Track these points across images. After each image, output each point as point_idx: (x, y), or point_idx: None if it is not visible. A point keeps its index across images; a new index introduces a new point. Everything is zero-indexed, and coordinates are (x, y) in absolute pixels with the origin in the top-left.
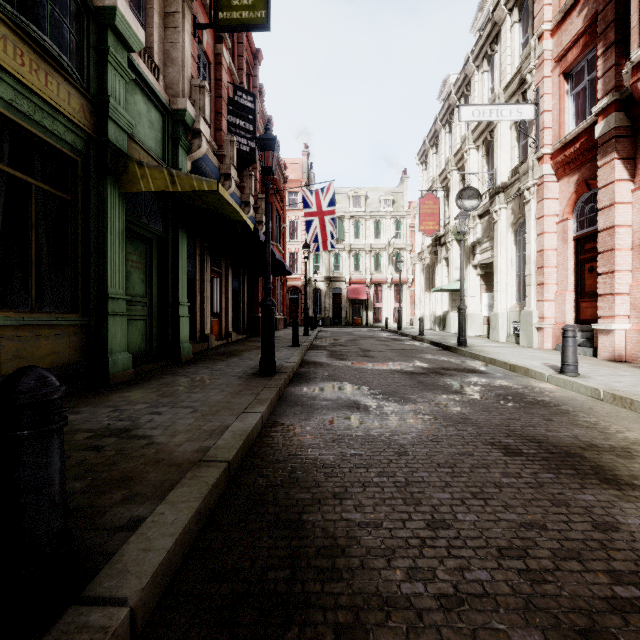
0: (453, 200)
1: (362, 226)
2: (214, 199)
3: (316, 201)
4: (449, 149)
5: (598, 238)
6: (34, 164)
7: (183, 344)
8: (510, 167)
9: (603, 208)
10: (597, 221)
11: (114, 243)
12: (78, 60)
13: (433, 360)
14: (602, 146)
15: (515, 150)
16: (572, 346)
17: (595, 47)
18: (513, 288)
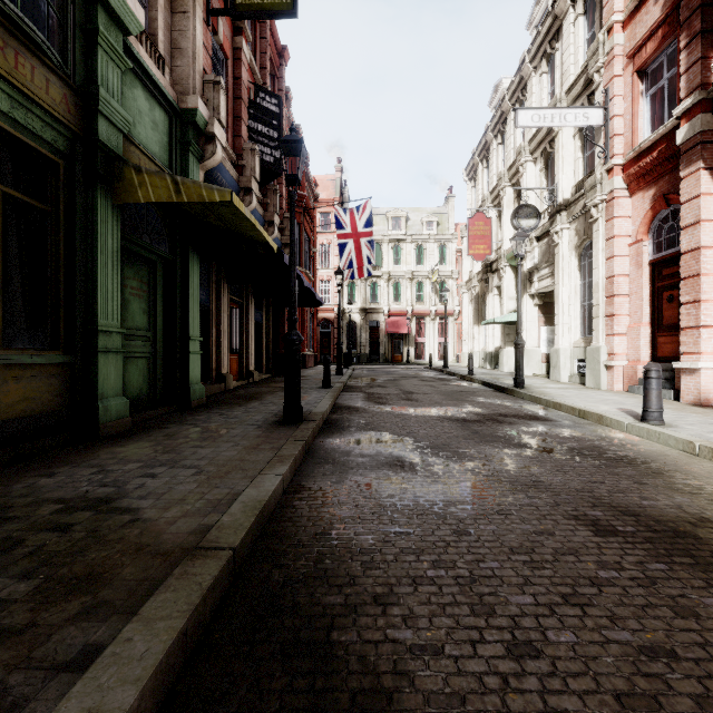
0: (507, 220)
1: (402, 251)
2: (229, 213)
3: (351, 221)
4: (502, 163)
5: (680, 262)
6: (3, 166)
7: (194, 386)
8: (573, 181)
9: (686, 226)
10: (678, 242)
11: (106, 265)
12: (60, 41)
13: (487, 404)
14: (685, 154)
15: (579, 162)
16: (656, 389)
17: (676, 39)
18: (577, 320)
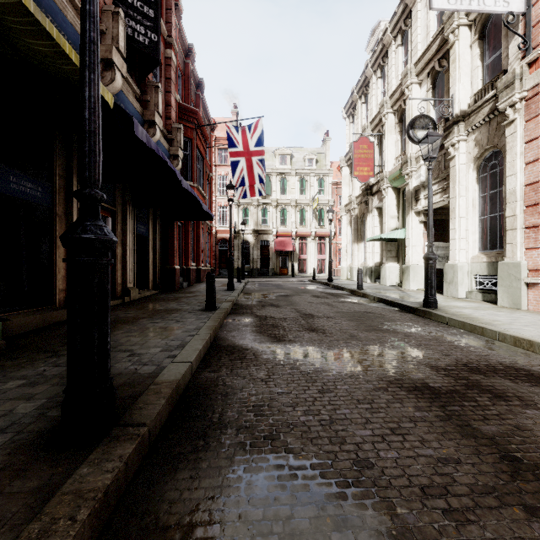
0: (388, 144)
1: (288, 182)
2: None
3: (242, 139)
4: (381, 95)
5: None
6: None
7: None
8: (470, 93)
9: None
10: None
11: None
12: None
13: (421, 339)
14: None
15: (478, 70)
16: None
17: None
18: (475, 235)
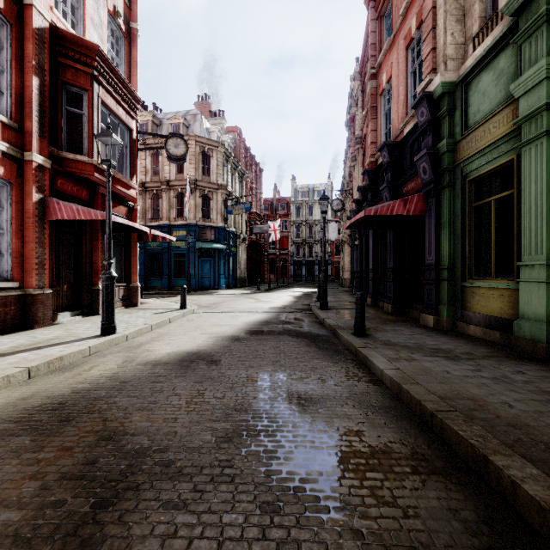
0: None
1: None
2: None
3: None
4: None
5: None
6: None
7: None
8: None
9: None
10: None
11: None
12: None
13: None
14: None
15: None
16: None
17: None
18: None
